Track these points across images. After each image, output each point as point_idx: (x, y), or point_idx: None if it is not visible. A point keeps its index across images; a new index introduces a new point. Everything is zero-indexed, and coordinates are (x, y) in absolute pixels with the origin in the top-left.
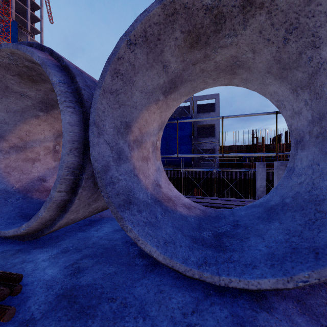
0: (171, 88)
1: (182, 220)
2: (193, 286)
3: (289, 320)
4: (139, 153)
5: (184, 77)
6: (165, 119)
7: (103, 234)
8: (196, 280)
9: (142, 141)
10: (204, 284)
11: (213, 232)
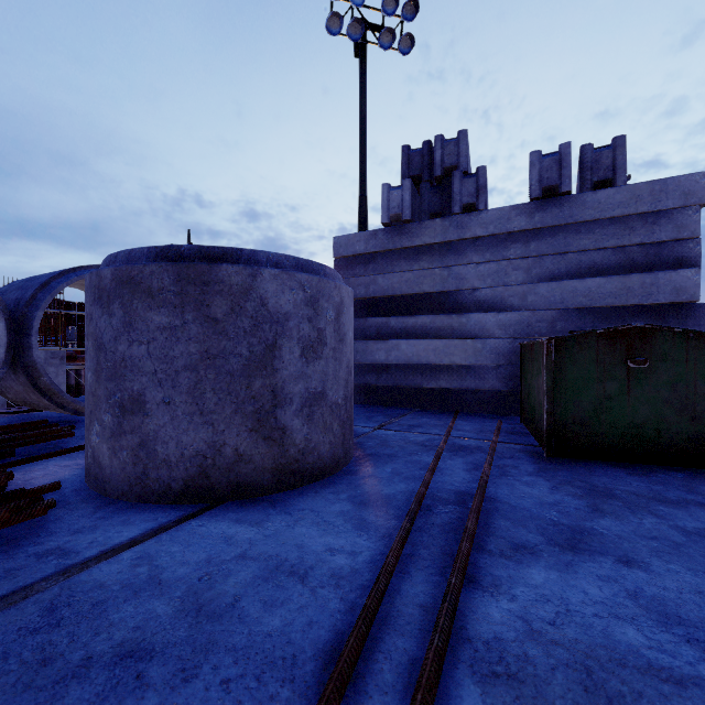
0: None
1: None
2: None
3: None
4: None
5: None
6: None
7: None
8: None
9: None
10: None
11: None
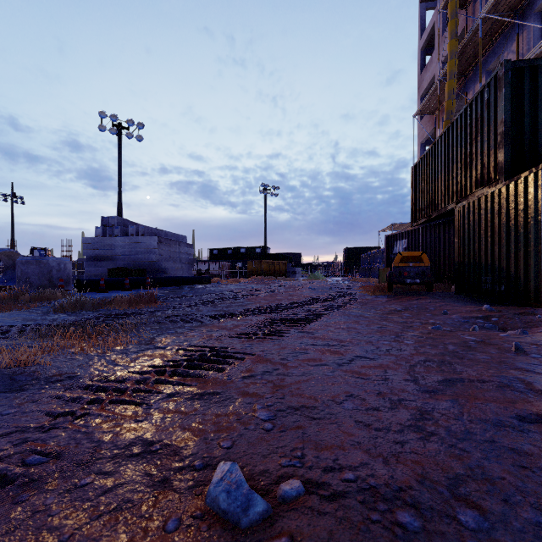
0: None
1: None
2: None
3: None
4: None
5: None
6: None
7: None
8: None
9: None
10: None
11: None
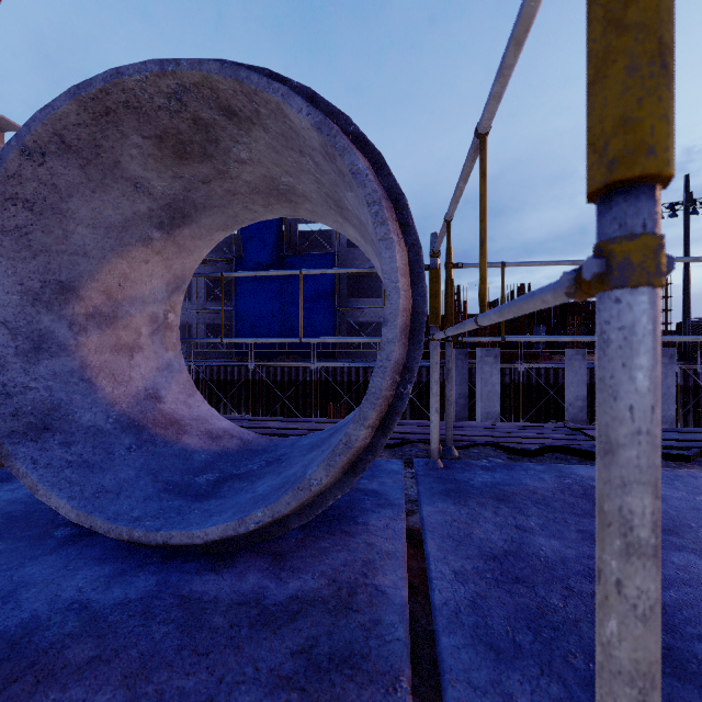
0: (176, 219)
1: (176, 458)
2: (131, 556)
3: (238, 578)
4: (105, 338)
5: (197, 201)
6: (186, 271)
7: (24, 495)
8: (145, 548)
9: (118, 315)
10: (153, 551)
11: (223, 474)
